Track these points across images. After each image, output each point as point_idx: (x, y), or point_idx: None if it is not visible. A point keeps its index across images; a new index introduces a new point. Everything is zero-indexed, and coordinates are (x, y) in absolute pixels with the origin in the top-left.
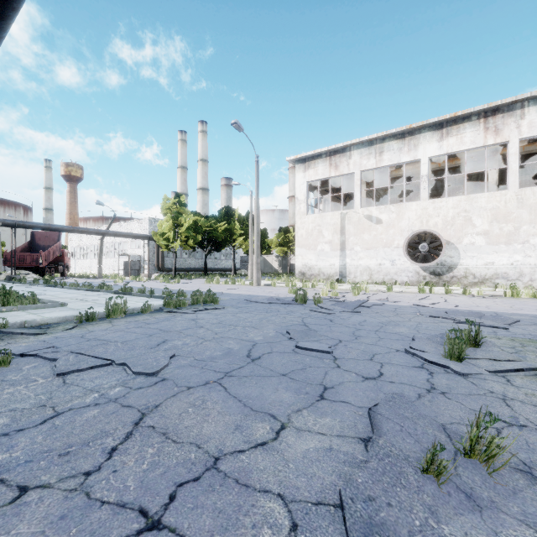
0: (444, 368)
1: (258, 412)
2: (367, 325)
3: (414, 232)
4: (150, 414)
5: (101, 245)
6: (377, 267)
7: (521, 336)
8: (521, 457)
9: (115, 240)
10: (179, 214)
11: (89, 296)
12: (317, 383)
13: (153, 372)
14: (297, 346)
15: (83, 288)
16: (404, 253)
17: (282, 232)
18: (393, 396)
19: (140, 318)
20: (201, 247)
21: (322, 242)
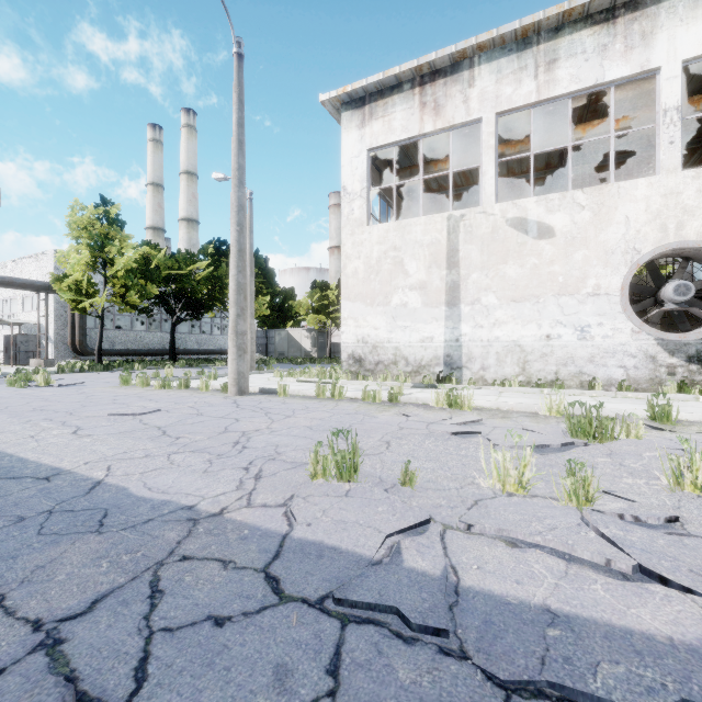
0: None
1: None
2: None
3: (656, 251)
4: None
5: None
6: (540, 343)
7: None
8: None
9: None
10: (109, 240)
11: None
12: None
13: None
14: None
15: None
16: (624, 307)
17: (317, 288)
18: None
19: None
20: (168, 311)
21: (403, 288)
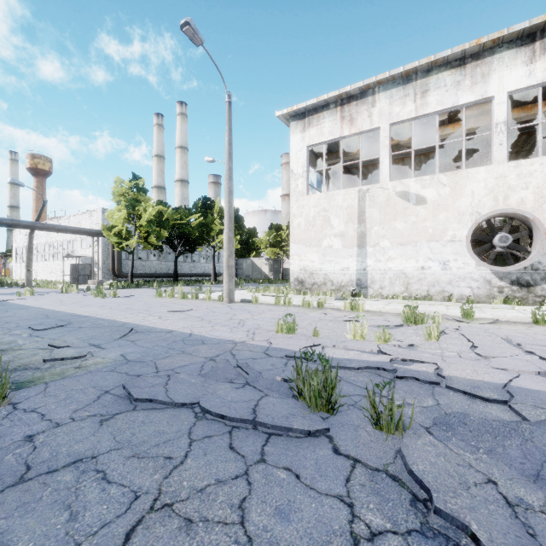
0: None
1: None
2: None
3: (488, 215)
4: None
5: (30, 242)
6: (417, 272)
7: None
8: None
9: (63, 238)
10: (138, 202)
11: None
12: None
13: None
14: None
15: None
16: (467, 250)
17: (273, 229)
18: None
19: None
20: (172, 247)
21: (330, 235)
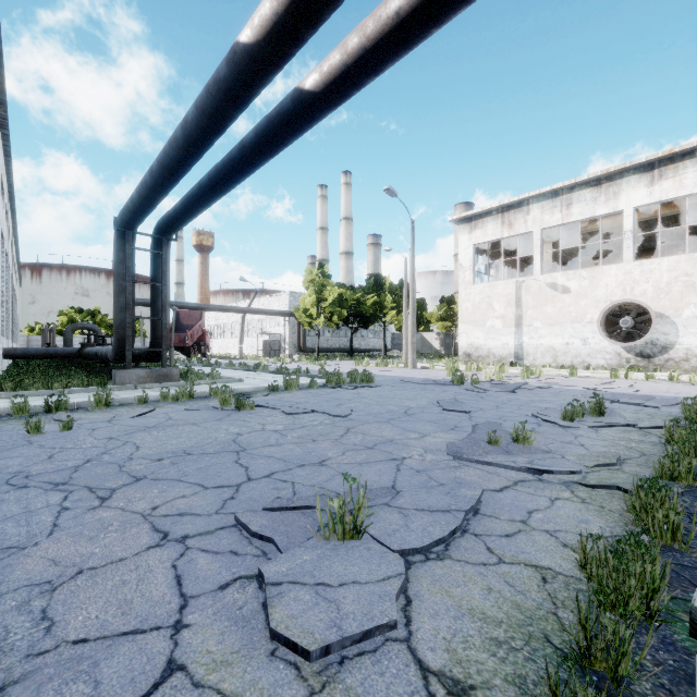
0: (553, 424)
1: (412, 431)
2: (515, 402)
3: (613, 304)
4: (352, 428)
5: (243, 323)
6: (563, 347)
7: (665, 413)
8: (552, 449)
9: (253, 317)
10: (323, 287)
11: (251, 375)
12: (451, 425)
13: (344, 415)
14: (443, 409)
15: (240, 368)
16: (598, 330)
17: (444, 302)
18: (489, 422)
19: (311, 391)
20: (346, 324)
21: (492, 317)
